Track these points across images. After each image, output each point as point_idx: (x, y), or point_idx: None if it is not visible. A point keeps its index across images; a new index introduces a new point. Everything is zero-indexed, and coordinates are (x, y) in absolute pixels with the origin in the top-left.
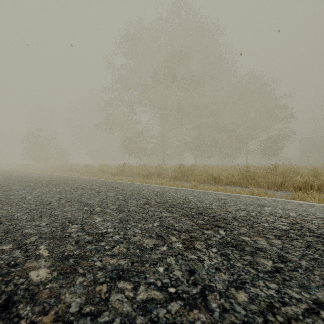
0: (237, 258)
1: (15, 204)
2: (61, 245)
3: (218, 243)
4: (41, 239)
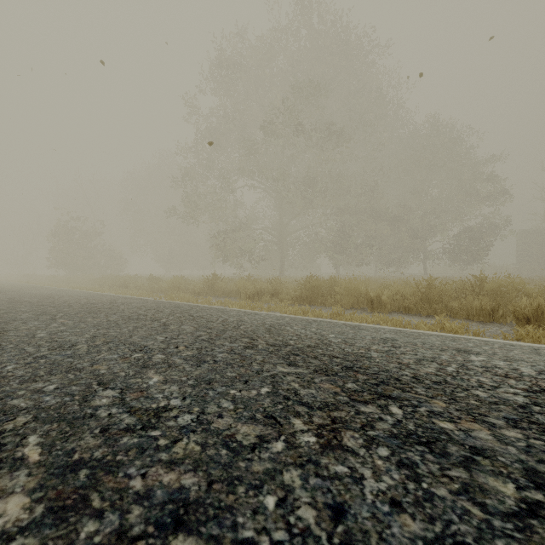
0: (436, 476)
1: (12, 346)
2: (70, 435)
3: (390, 436)
4: (35, 422)
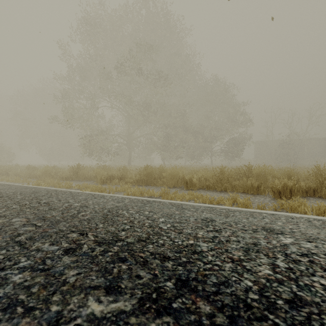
0: None
1: None
2: None
3: None
4: None
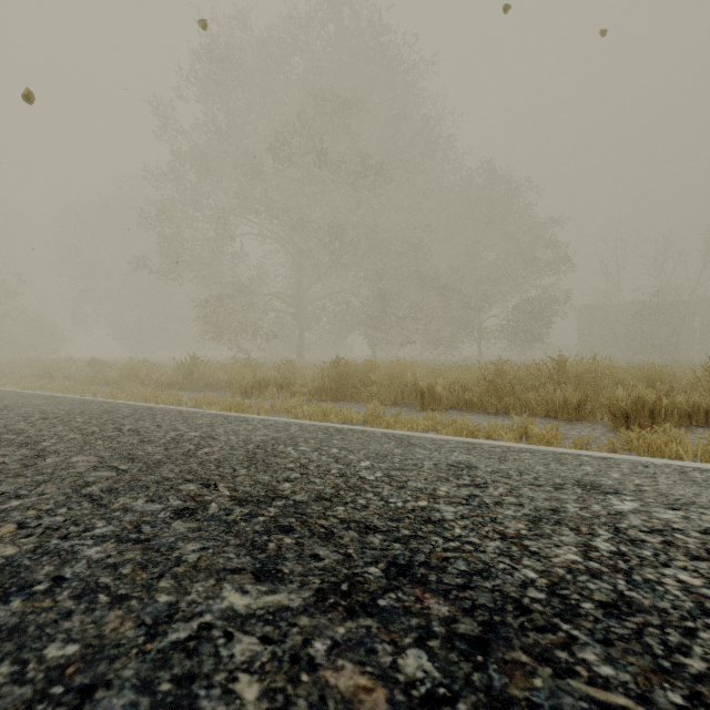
0: None
1: None
2: None
3: None
4: None
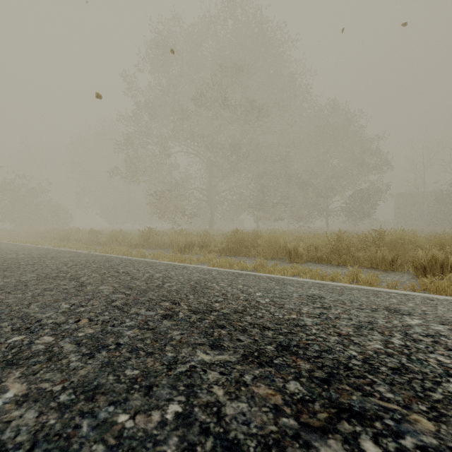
0: None
1: None
2: None
3: None
4: None
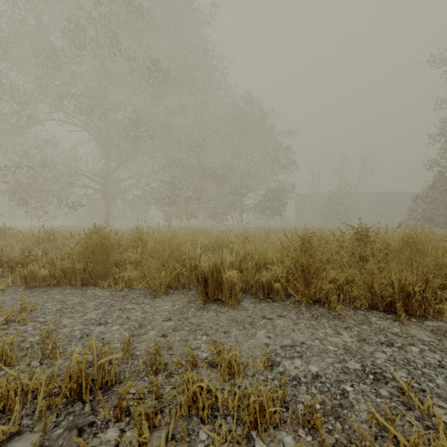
0: None
1: None
2: None
3: None
4: None
